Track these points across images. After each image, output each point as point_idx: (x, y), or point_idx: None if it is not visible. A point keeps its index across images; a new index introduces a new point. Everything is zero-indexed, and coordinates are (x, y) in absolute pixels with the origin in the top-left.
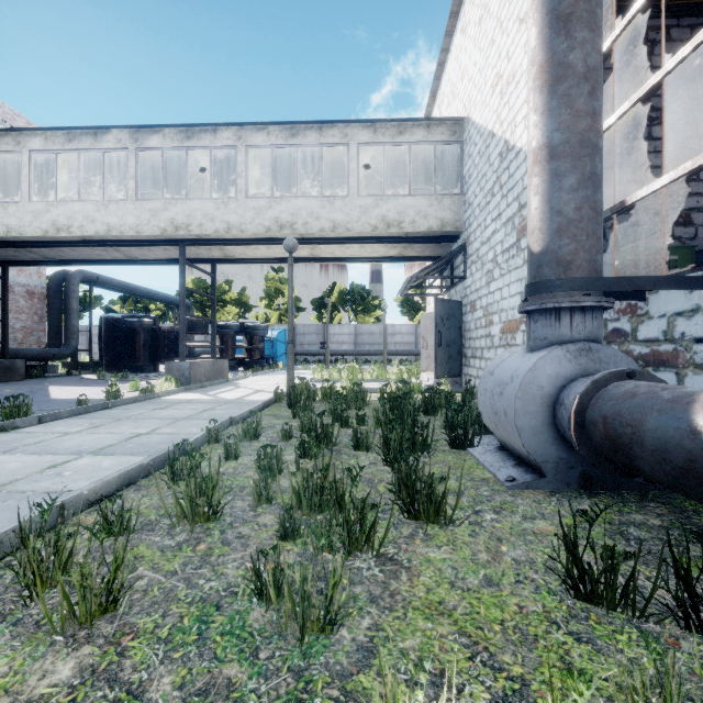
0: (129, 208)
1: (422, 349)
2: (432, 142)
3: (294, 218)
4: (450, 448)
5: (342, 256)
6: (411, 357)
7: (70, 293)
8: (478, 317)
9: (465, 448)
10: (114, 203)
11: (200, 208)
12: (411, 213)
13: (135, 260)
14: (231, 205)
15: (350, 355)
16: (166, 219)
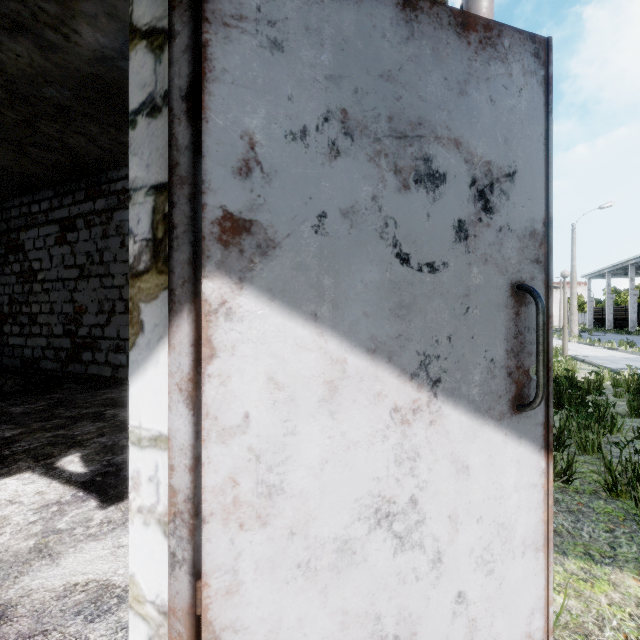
0: None
1: None
2: None
3: None
4: None
5: None
6: None
7: None
8: None
9: None
10: None
11: None
12: None
13: None
14: None
15: None
16: None
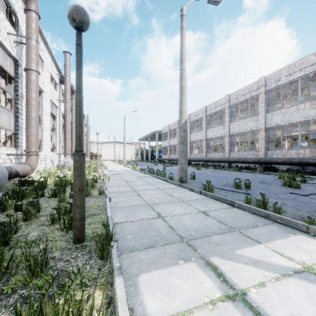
0: None
1: None
2: None
3: None
4: None
5: None
6: None
7: None
8: None
9: None
10: None
11: None
12: None
13: None
14: None
15: None
16: None
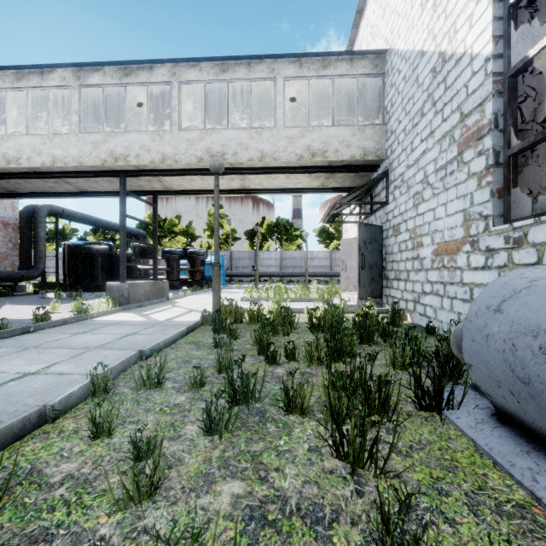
0: (72, 140)
1: (341, 272)
2: (354, 75)
3: (225, 148)
4: (417, 409)
5: (269, 187)
6: (326, 278)
7: (38, 224)
8: (403, 240)
9: (438, 410)
10: (59, 137)
11: (137, 140)
12: (334, 143)
13: (86, 193)
14: (166, 137)
15: (277, 276)
16: (106, 150)
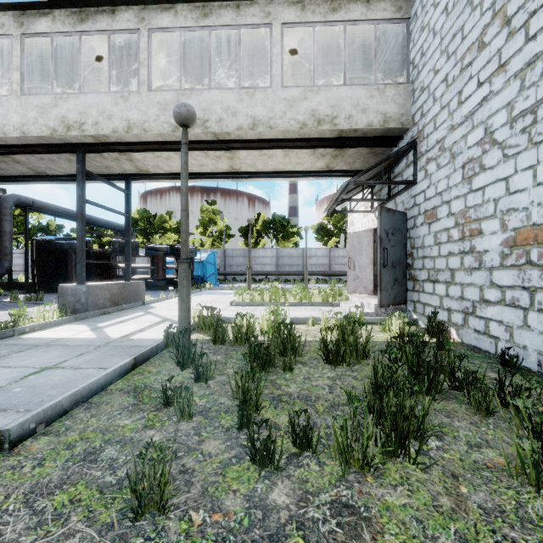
0: (12, 104)
1: (348, 270)
2: (372, 20)
3: (207, 113)
4: None
5: (264, 170)
6: (325, 277)
7: (2, 216)
8: (442, 229)
9: None
10: None
11: (95, 103)
12: (346, 106)
13: (45, 176)
14: (131, 100)
15: (273, 275)
16: (56, 116)
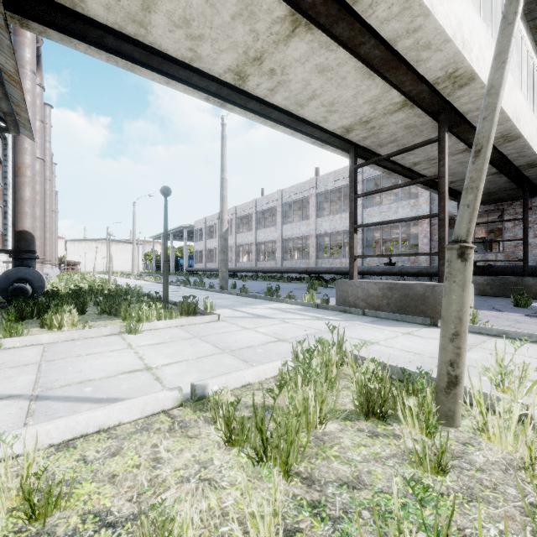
0: None
1: None
2: None
3: None
4: None
5: None
6: None
7: None
8: None
9: None
10: None
11: None
12: None
13: None
14: None
15: None
16: None
